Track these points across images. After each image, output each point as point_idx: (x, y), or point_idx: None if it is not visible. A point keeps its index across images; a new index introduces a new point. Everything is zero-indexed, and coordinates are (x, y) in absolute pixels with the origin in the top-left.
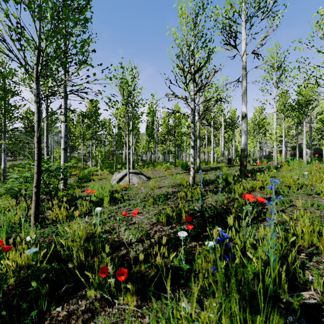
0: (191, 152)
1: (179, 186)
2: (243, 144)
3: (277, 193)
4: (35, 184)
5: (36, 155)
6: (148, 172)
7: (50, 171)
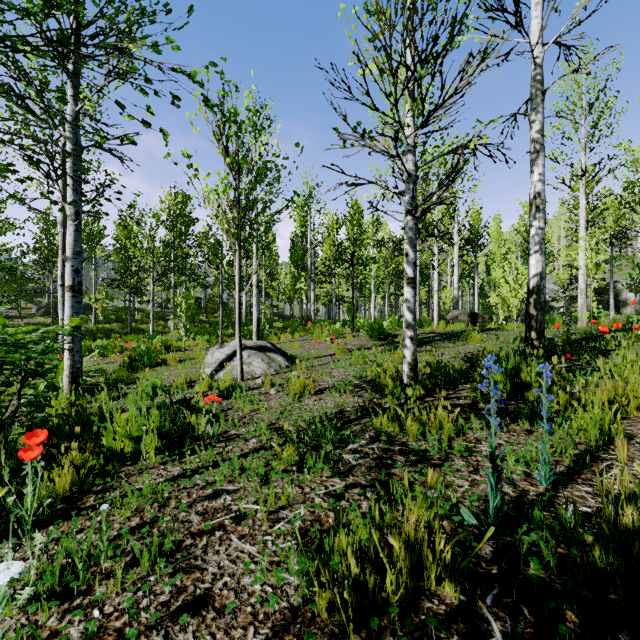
0: (407, 294)
1: (371, 386)
2: (534, 274)
3: None
4: None
5: None
6: (291, 345)
7: None
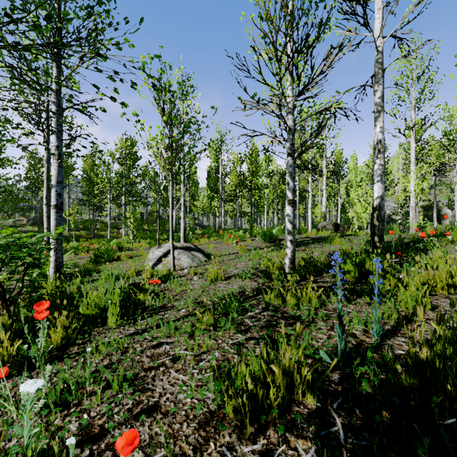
0: (288, 211)
1: (264, 274)
2: (377, 197)
3: None
4: None
5: None
6: (208, 246)
7: None
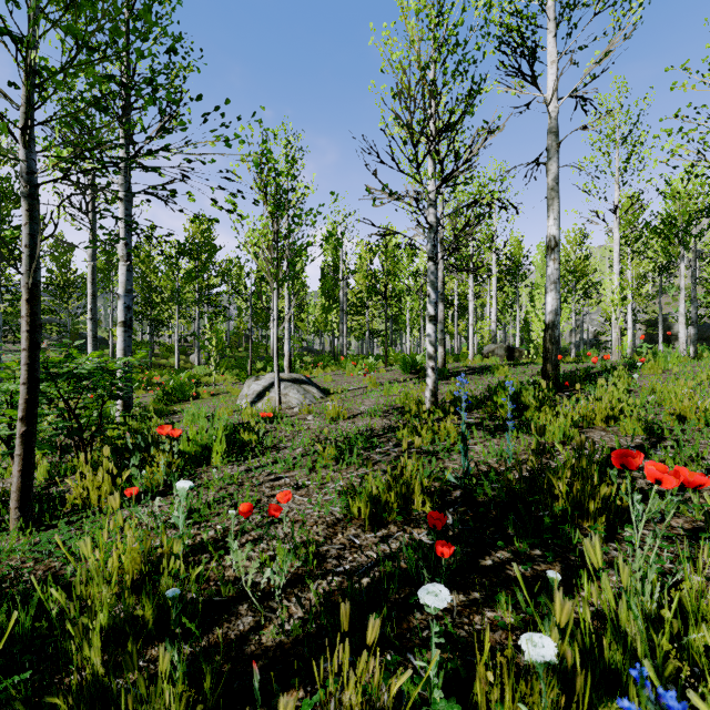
0: (429, 330)
1: (399, 412)
2: (550, 311)
3: (653, 435)
4: (22, 413)
5: (26, 336)
6: (324, 379)
7: (76, 377)
